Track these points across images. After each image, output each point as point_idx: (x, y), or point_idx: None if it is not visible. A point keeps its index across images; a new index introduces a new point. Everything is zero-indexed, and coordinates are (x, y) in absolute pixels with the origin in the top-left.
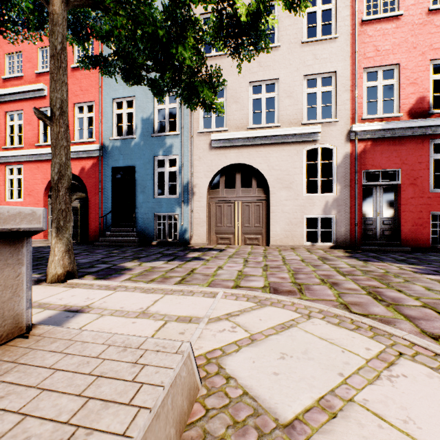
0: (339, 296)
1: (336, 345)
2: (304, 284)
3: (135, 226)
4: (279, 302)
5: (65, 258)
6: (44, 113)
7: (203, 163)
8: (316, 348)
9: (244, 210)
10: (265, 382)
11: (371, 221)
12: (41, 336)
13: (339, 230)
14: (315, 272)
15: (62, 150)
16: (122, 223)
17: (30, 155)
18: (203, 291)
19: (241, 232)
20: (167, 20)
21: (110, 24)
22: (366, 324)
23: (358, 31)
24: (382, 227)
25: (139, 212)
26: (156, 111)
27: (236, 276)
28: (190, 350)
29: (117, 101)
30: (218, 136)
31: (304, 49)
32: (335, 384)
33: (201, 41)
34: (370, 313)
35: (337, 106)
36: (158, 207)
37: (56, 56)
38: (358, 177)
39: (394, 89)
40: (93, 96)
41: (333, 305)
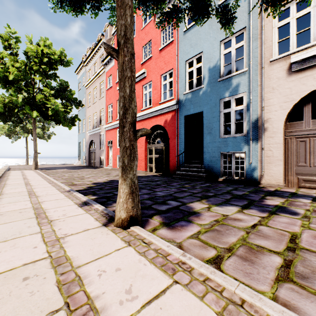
0: None
1: None
2: None
3: (202, 163)
4: None
5: (128, 201)
6: (112, 47)
7: (277, 93)
8: None
9: None
10: None
11: None
12: None
13: None
14: None
15: (126, 81)
16: (192, 161)
17: (138, 117)
18: None
19: None
20: None
21: None
22: None
23: None
24: None
25: (206, 151)
26: (221, 56)
27: None
28: None
29: (188, 62)
30: (303, 55)
31: None
32: None
33: None
34: None
35: None
36: (224, 146)
37: None
38: None
39: None
40: (172, 65)
41: None
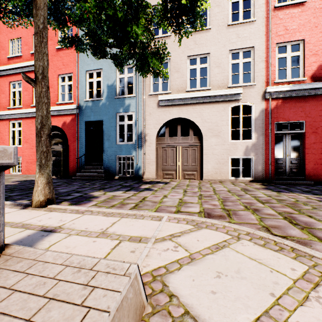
0: (261, 220)
1: (264, 265)
2: (232, 210)
3: (102, 165)
4: (213, 225)
5: (46, 189)
6: (30, 77)
7: (152, 117)
8: (247, 268)
9: (183, 152)
10: (204, 301)
11: (281, 161)
12: (11, 256)
13: (257, 168)
14: (240, 200)
15: (43, 105)
16: (93, 163)
17: (27, 113)
18: (151, 215)
19: (181, 169)
20: (124, 5)
21: (80, 9)
22: (287, 246)
23: (271, 15)
24: (290, 165)
25: (105, 154)
26: (118, 79)
27: (178, 203)
28: (137, 271)
29: (89, 72)
30: (164, 97)
31: (229, 30)
32: (269, 305)
33: (151, 22)
34: (288, 235)
35: (255, 73)
36: (119, 150)
37: (38, 33)
38: (271, 127)
39: (299, 59)
40: (71, 69)
41: (257, 228)
